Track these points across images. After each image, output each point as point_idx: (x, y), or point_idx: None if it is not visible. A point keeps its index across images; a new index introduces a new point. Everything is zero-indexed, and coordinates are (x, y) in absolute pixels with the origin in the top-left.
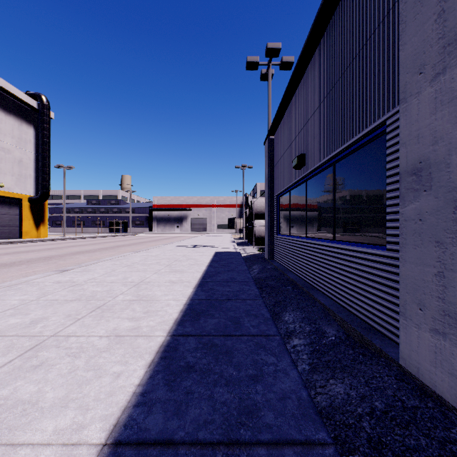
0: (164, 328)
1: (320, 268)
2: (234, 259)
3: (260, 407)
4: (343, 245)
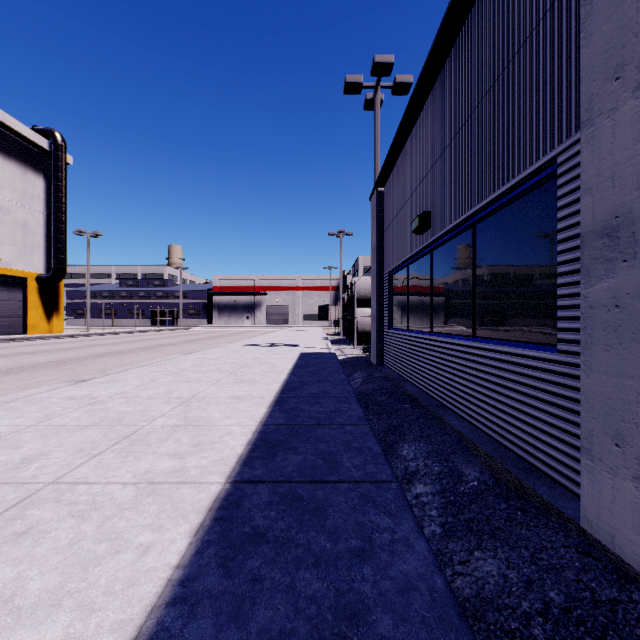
0: (222, 469)
1: (454, 377)
2: (327, 364)
3: (371, 605)
4: (489, 344)
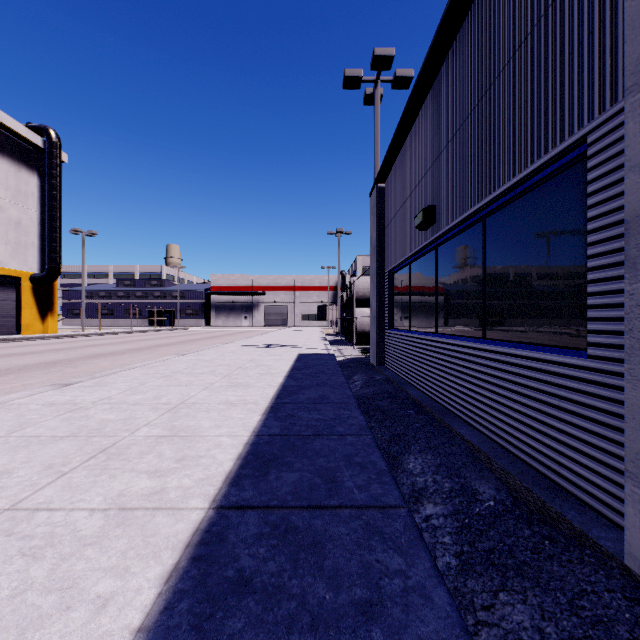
0: (206, 491)
1: (461, 382)
2: (326, 366)
3: None
4: (502, 347)
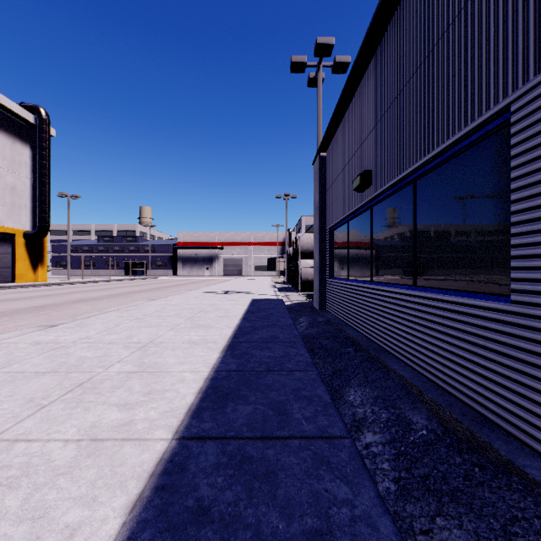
0: (170, 423)
1: (394, 324)
2: (276, 309)
3: None
4: (432, 293)
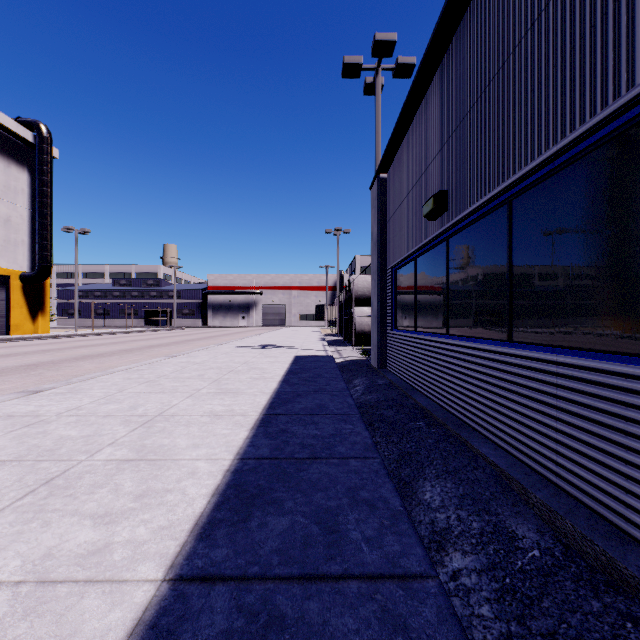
0: (165, 549)
1: (481, 391)
2: (324, 369)
3: None
4: (538, 352)
